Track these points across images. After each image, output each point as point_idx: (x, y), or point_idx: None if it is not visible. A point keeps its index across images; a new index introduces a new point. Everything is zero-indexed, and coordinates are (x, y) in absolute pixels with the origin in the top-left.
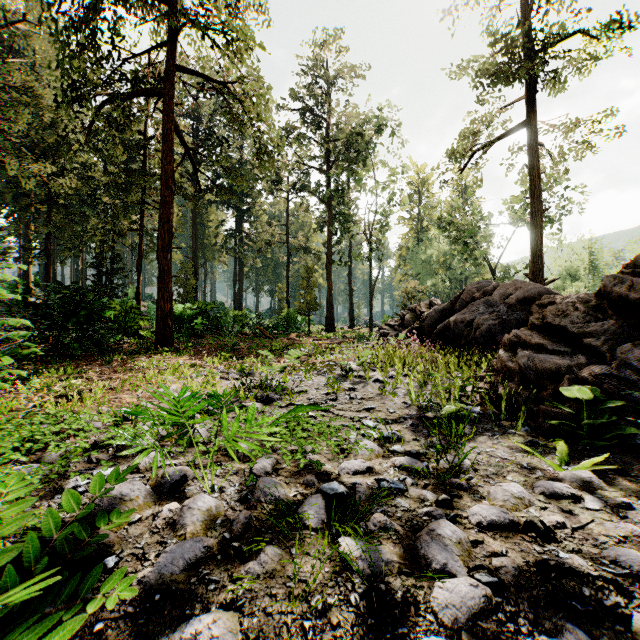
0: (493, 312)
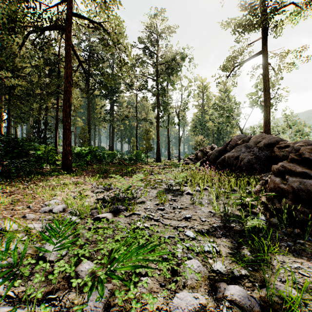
0: (250, 151)
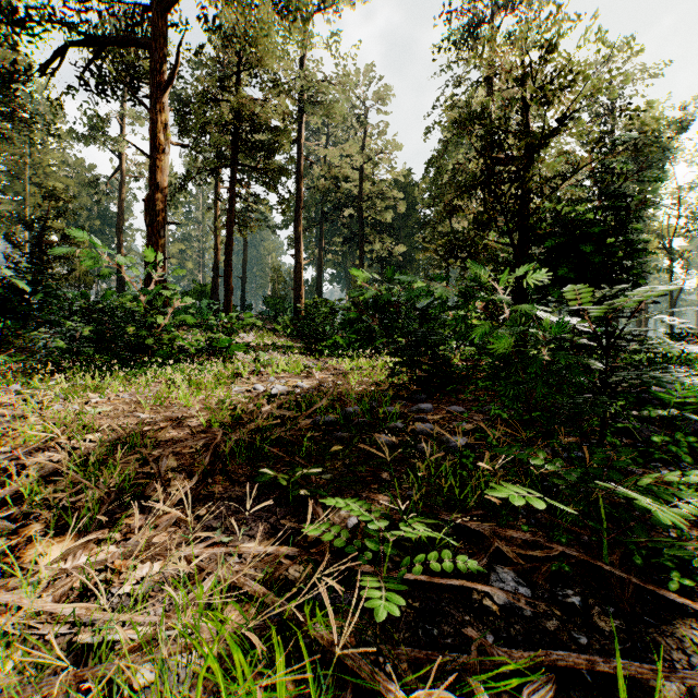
0: None
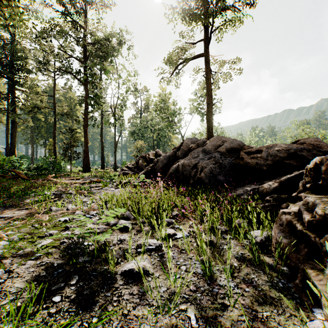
0: (211, 158)
